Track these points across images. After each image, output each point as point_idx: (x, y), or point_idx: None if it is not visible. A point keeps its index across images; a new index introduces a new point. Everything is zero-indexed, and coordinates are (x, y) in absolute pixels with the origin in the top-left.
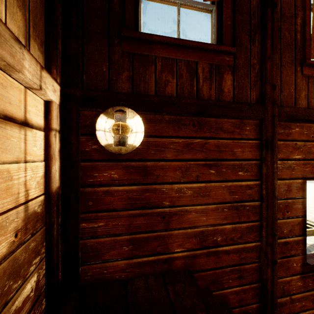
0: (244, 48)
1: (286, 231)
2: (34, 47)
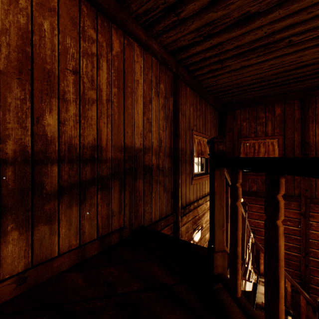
0: None
1: None
2: None
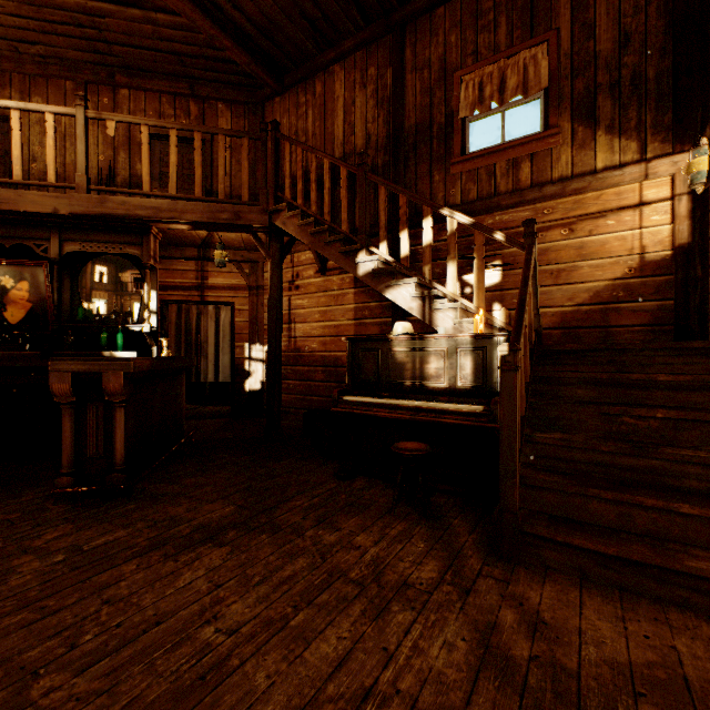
0: None
1: None
2: (652, 148)
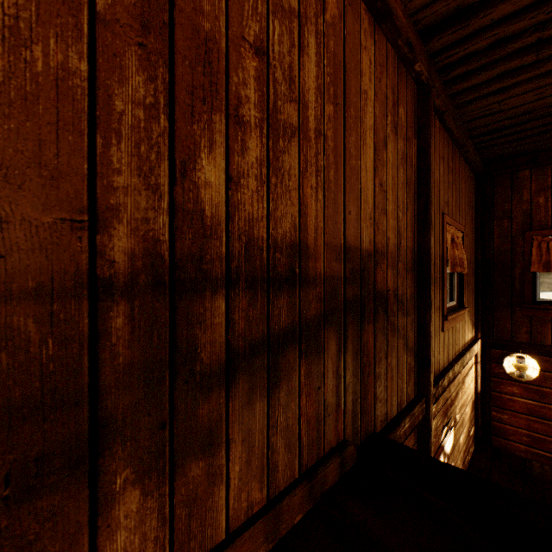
0: None
1: None
2: (472, 331)
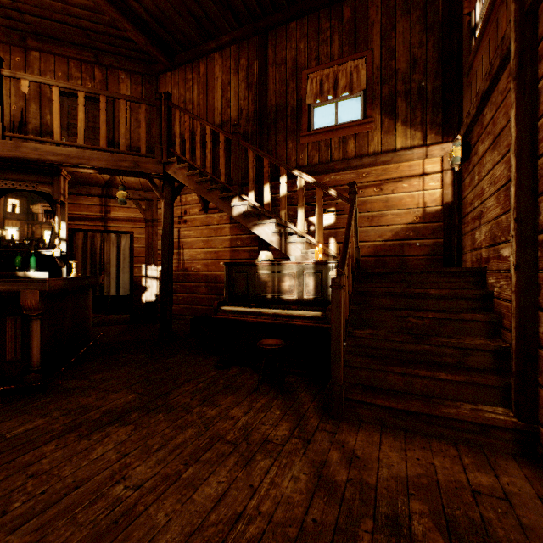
0: None
1: None
2: (430, 138)
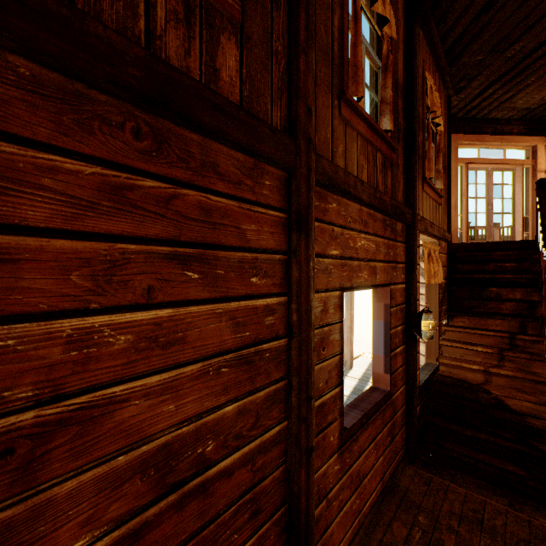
0: (262, 4)
1: (322, 385)
2: None
